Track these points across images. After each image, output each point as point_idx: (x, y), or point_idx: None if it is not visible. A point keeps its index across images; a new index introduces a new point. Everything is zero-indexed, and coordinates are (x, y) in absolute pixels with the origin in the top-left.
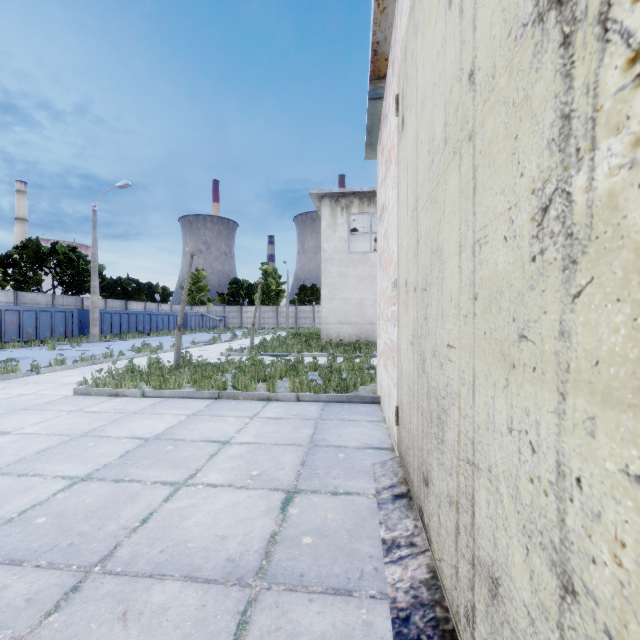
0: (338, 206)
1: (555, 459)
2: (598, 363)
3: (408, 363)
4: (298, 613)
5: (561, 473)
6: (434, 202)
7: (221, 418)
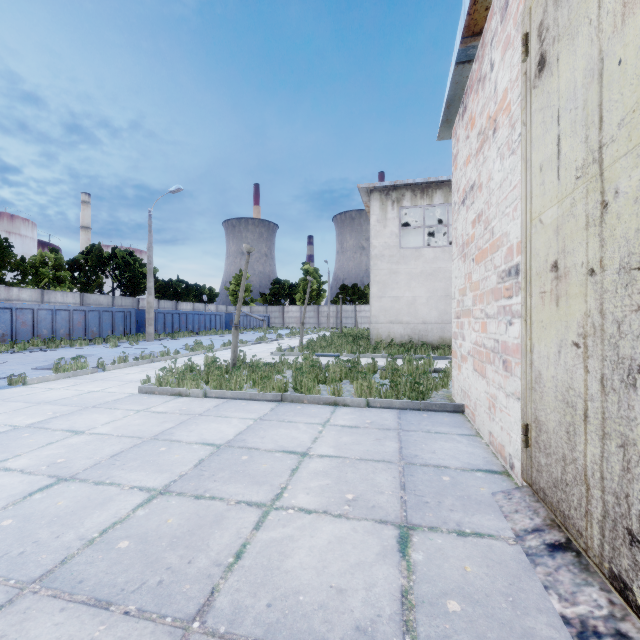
0: (388, 200)
1: None
2: None
3: (563, 371)
4: None
5: None
6: None
7: (290, 424)
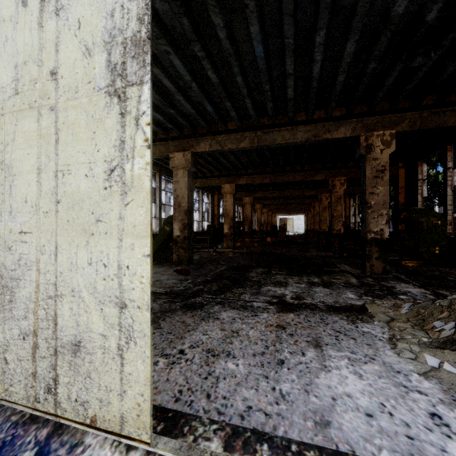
0: None
1: (118, 264)
2: (135, 226)
3: None
4: None
5: (120, 268)
6: None
7: None
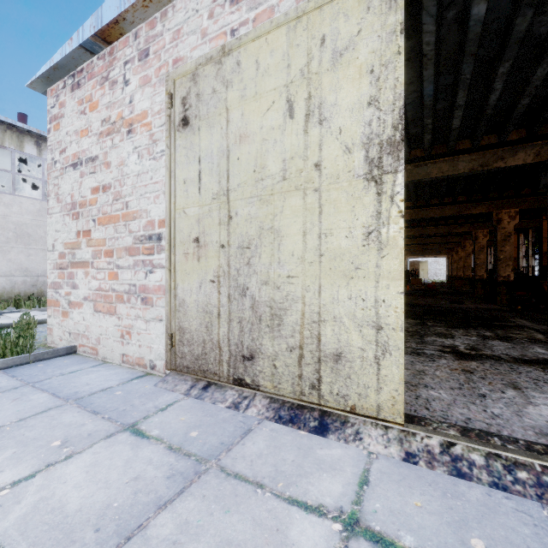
0: None
1: (374, 299)
2: (390, 272)
3: (204, 296)
4: (248, 451)
5: (377, 301)
6: (266, 202)
7: None
